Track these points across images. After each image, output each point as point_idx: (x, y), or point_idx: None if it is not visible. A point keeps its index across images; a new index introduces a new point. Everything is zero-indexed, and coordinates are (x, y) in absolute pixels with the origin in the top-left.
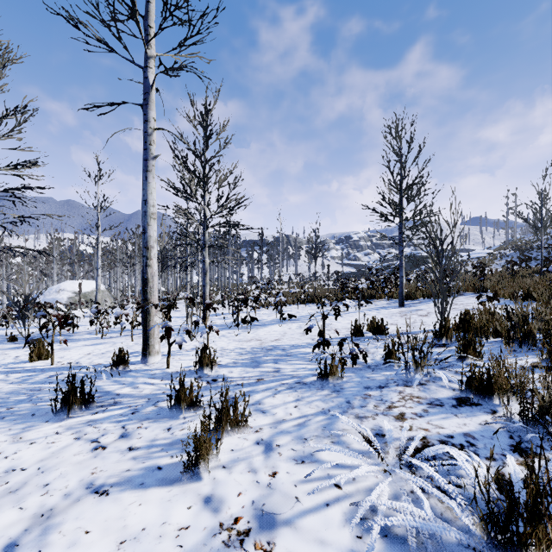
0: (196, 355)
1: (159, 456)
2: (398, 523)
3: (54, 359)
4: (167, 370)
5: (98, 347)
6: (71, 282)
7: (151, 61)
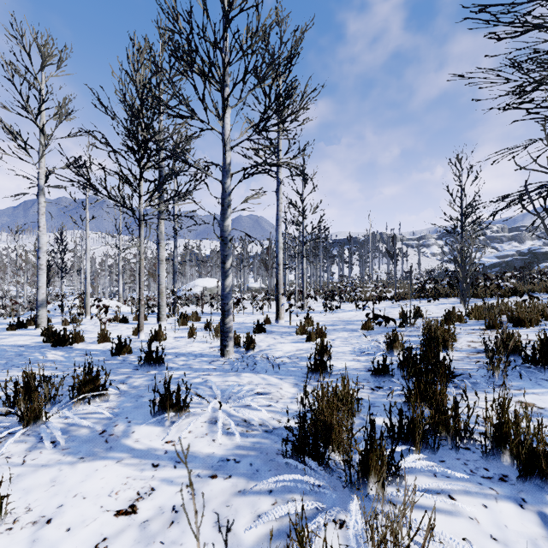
0: (304, 318)
1: (297, 340)
2: (361, 344)
3: None
4: (290, 325)
5: (247, 317)
6: (201, 280)
7: (280, 169)
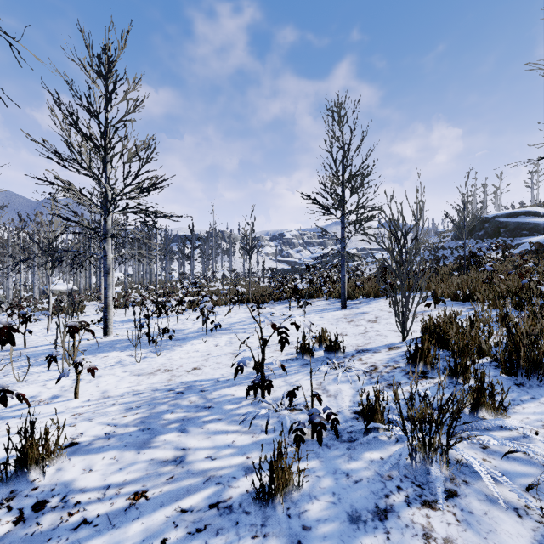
0: (6, 448)
1: None
2: None
3: None
4: None
5: None
6: None
7: None
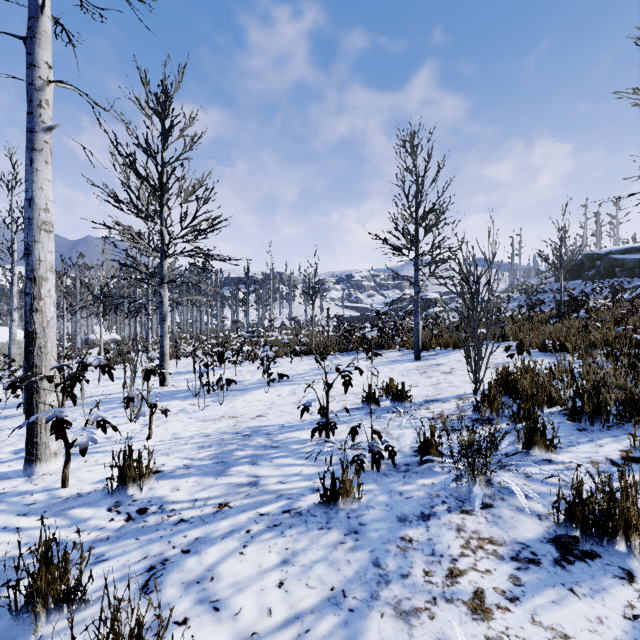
0: (111, 466)
1: None
2: None
3: None
4: (62, 491)
5: None
6: None
7: None
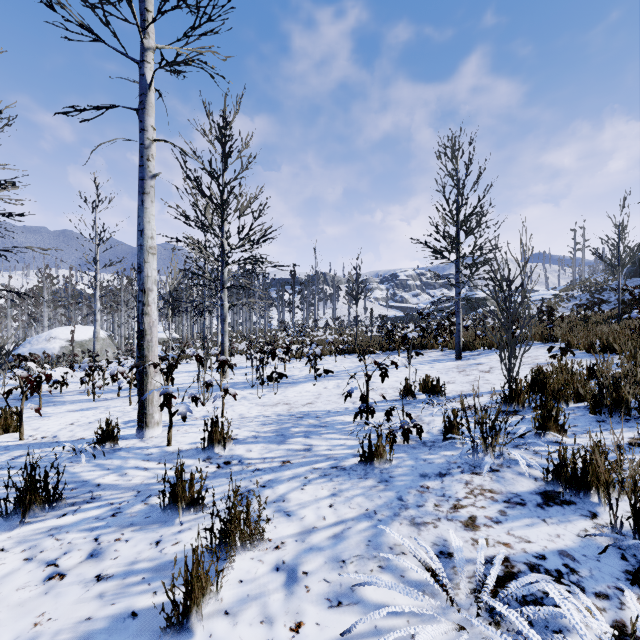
0: (204, 430)
1: (136, 592)
2: None
3: (26, 431)
4: (168, 448)
5: (86, 413)
6: (64, 328)
7: (149, 54)
